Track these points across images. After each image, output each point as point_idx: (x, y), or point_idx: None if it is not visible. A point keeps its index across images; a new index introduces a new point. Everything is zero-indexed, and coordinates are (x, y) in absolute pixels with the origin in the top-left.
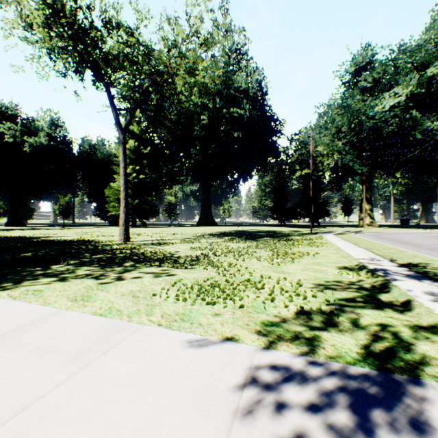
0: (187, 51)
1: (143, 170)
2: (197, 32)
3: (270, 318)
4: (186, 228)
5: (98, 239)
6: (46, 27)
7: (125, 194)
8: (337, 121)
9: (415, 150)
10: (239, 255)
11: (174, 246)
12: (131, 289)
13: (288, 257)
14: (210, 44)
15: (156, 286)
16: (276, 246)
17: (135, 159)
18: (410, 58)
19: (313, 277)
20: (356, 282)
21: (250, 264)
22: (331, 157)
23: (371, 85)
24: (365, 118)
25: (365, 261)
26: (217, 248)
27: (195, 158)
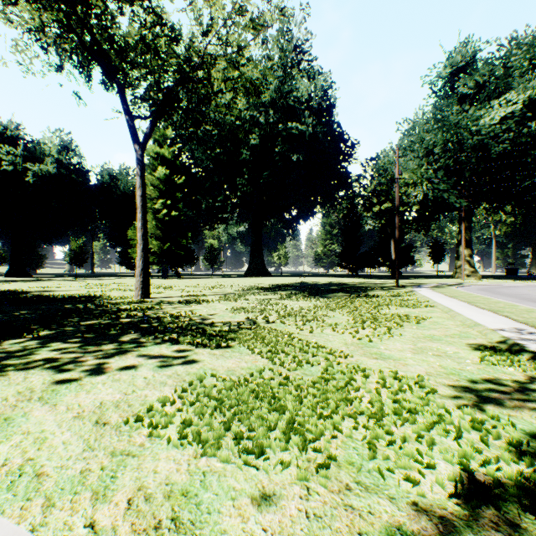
0: (229, 35)
1: (176, 205)
2: (242, 8)
3: (406, 519)
4: (231, 279)
5: (109, 294)
6: (33, 0)
7: (143, 232)
8: (427, 139)
9: (534, 176)
10: (303, 322)
11: (208, 306)
12: (104, 398)
13: (380, 326)
14: (260, 24)
15: (153, 391)
16: (356, 306)
17: (166, 191)
18: (527, 53)
19: (442, 369)
20: (532, 384)
21: (323, 339)
22: (419, 187)
23: (473, 91)
24: (466, 134)
25: (510, 334)
26: (270, 309)
27: (242, 190)
